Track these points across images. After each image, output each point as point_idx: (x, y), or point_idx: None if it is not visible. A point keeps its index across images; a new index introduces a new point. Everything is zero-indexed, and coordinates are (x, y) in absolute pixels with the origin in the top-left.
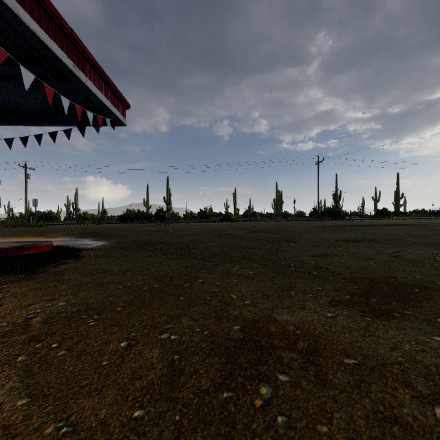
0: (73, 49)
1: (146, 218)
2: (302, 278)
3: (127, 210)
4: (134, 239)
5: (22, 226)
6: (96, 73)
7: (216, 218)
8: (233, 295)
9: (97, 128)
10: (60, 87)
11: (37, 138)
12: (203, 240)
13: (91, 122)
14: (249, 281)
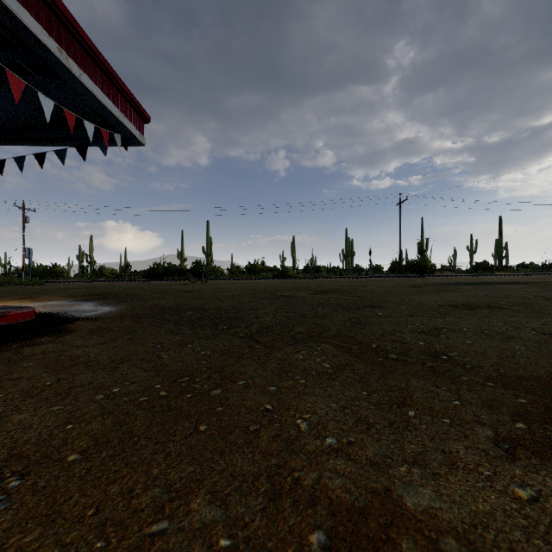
0: (58, 25)
1: (179, 273)
2: (415, 375)
3: (154, 264)
4: (155, 303)
5: (11, 284)
6: (97, 66)
7: (270, 273)
8: (300, 420)
9: (103, 149)
10: (47, 87)
11: (20, 162)
12: (251, 304)
13: (90, 136)
14: (327, 385)
